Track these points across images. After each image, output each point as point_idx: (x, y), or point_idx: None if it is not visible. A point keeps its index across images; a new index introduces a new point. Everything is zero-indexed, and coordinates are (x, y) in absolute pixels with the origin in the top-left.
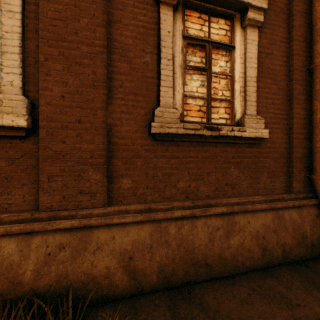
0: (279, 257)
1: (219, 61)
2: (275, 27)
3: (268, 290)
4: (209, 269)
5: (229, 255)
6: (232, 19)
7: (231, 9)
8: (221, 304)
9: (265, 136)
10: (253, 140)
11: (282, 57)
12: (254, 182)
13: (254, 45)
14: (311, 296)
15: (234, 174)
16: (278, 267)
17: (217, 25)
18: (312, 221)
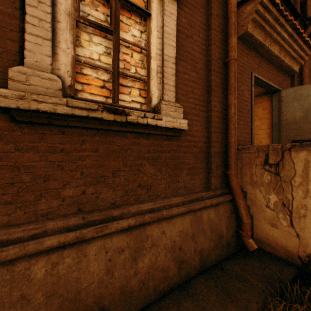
0: (197, 266)
1: (133, 28)
2: (195, 9)
3: None
4: None
5: (137, 283)
6: None
7: None
8: None
9: (184, 128)
10: (171, 131)
11: (201, 44)
12: (173, 181)
13: (172, 20)
14: None
15: (150, 172)
16: (196, 279)
17: None
18: (228, 218)
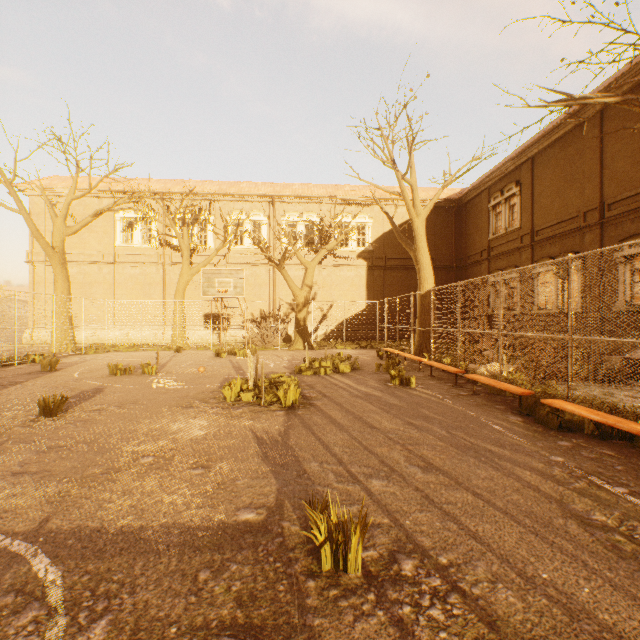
0: None
1: None
2: None
3: None
4: None
5: None
6: None
7: None
8: None
9: None
10: None
11: None
12: None
13: None
14: None
15: None
16: None
17: None
18: None
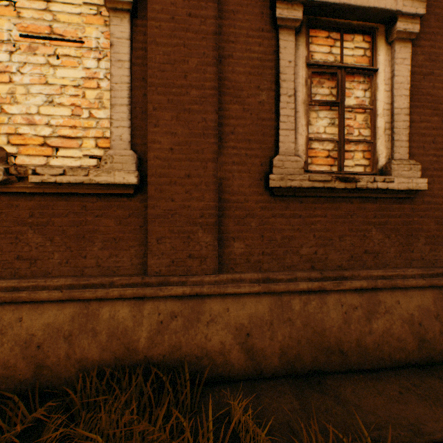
0: None
1: (355, 90)
2: (437, 36)
3: (428, 390)
4: (343, 357)
5: (371, 342)
6: (373, 33)
7: (372, 21)
8: (363, 399)
9: (422, 188)
10: (403, 193)
11: None
12: (405, 250)
13: (405, 66)
14: None
15: (376, 238)
16: (442, 366)
17: (351, 44)
18: None
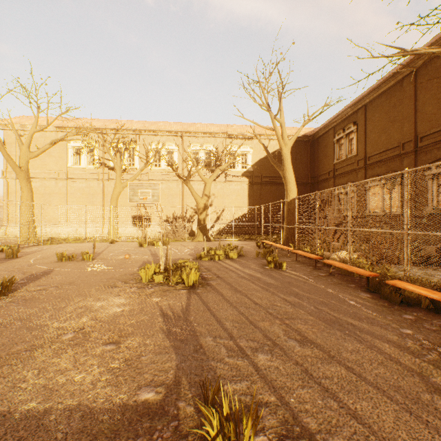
0: None
1: None
2: None
3: None
4: None
5: None
6: None
7: None
8: None
9: None
10: None
11: None
12: None
13: None
14: None
15: None
16: None
17: None
18: None
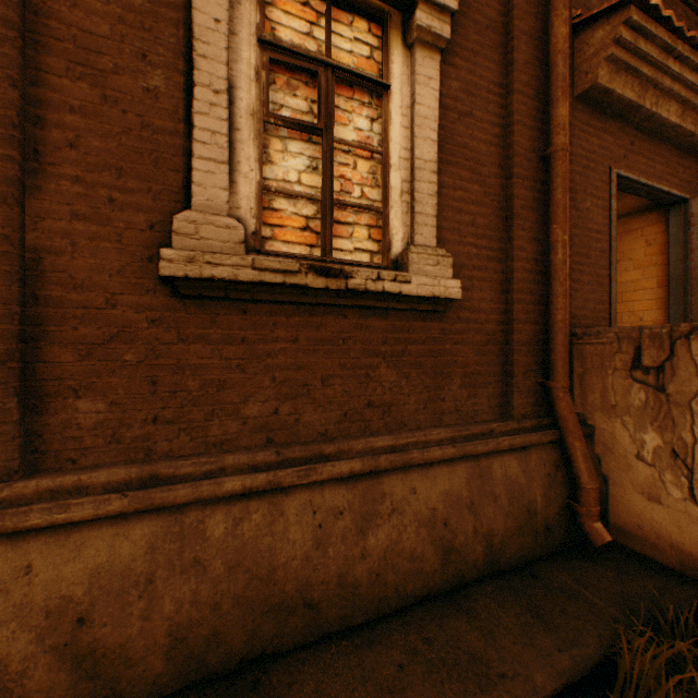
0: (480, 562)
1: (356, 116)
2: (479, 58)
3: (446, 647)
4: (314, 615)
5: (366, 573)
6: (385, 22)
7: None
8: None
9: (454, 295)
10: (429, 303)
11: (492, 125)
12: (433, 398)
13: (431, 90)
14: (531, 649)
15: (388, 380)
16: (476, 586)
17: (350, 32)
18: (548, 478)
